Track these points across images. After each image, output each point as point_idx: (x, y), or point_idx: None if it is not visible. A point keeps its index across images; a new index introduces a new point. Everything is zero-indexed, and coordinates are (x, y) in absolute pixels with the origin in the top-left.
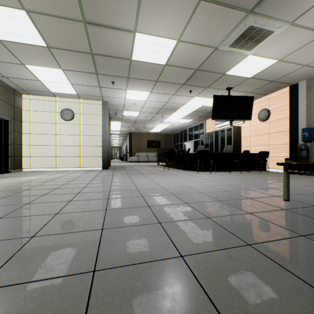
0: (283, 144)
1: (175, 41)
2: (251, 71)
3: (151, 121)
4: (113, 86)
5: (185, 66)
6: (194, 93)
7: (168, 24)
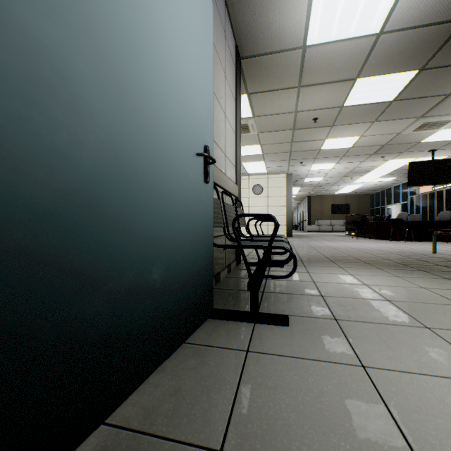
0: None
1: (358, 137)
2: None
3: (336, 183)
4: (300, 164)
5: (371, 145)
6: (387, 158)
7: (350, 133)
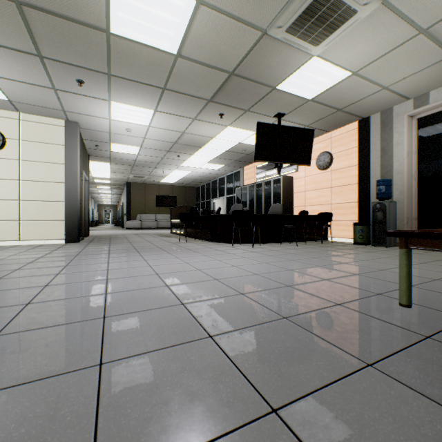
0: (351, 203)
1: (194, 1)
2: (314, 88)
3: (161, 164)
4: (81, 89)
5: (213, 64)
6: (226, 119)
7: None
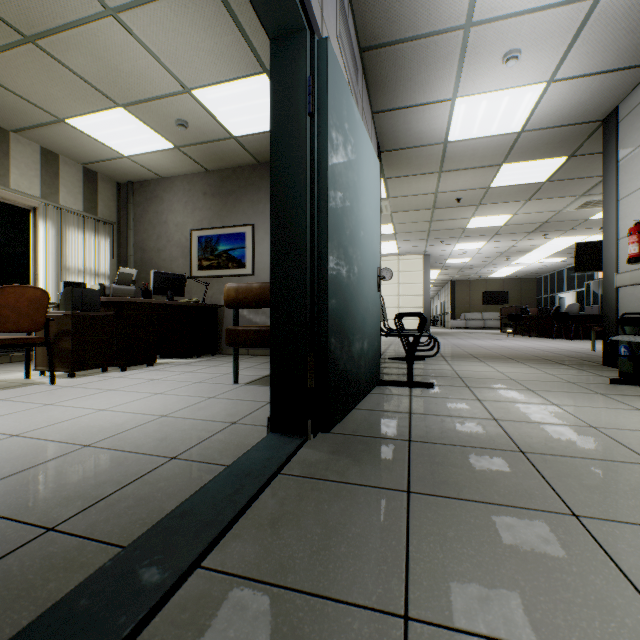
0: None
1: (511, 215)
2: None
3: (489, 265)
4: (440, 243)
5: (528, 223)
6: (551, 235)
7: (501, 211)
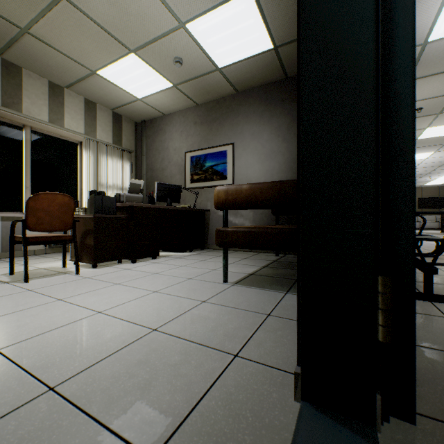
0: None
1: None
2: None
3: (428, 174)
4: None
5: None
6: None
7: None
